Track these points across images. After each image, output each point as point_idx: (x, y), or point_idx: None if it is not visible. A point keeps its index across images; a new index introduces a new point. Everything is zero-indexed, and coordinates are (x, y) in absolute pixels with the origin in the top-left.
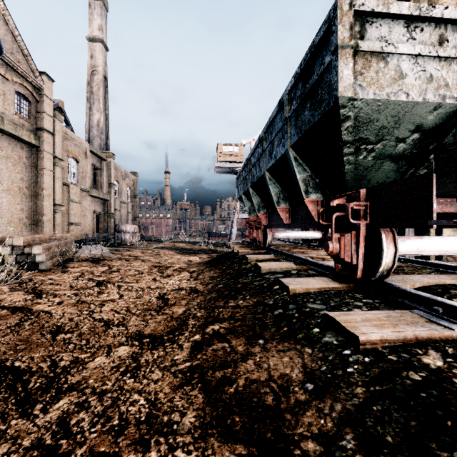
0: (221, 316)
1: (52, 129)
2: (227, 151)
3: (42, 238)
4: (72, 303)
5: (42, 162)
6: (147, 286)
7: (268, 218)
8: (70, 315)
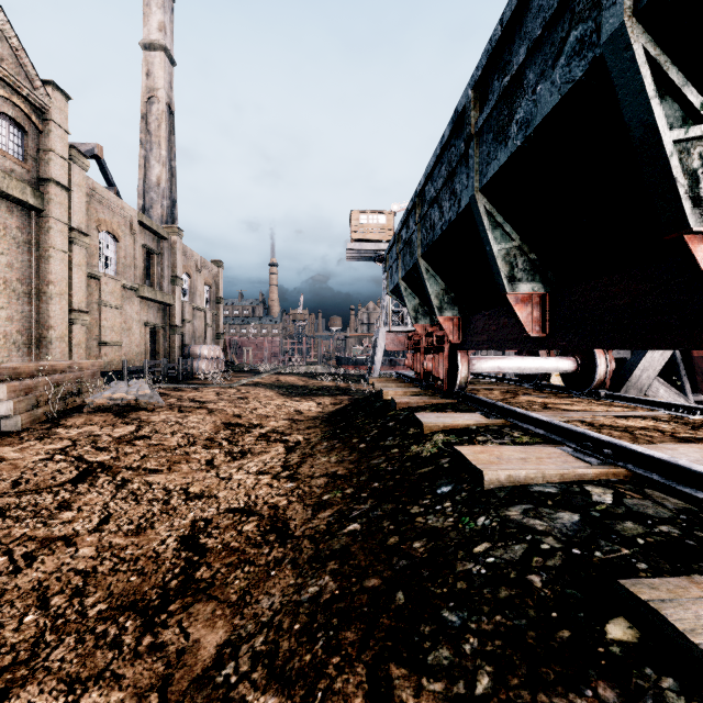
0: None
1: (67, 181)
2: (367, 223)
3: (20, 370)
4: None
5: (48, 237)
6: (183, 486)
7: (462, 328)
8: None
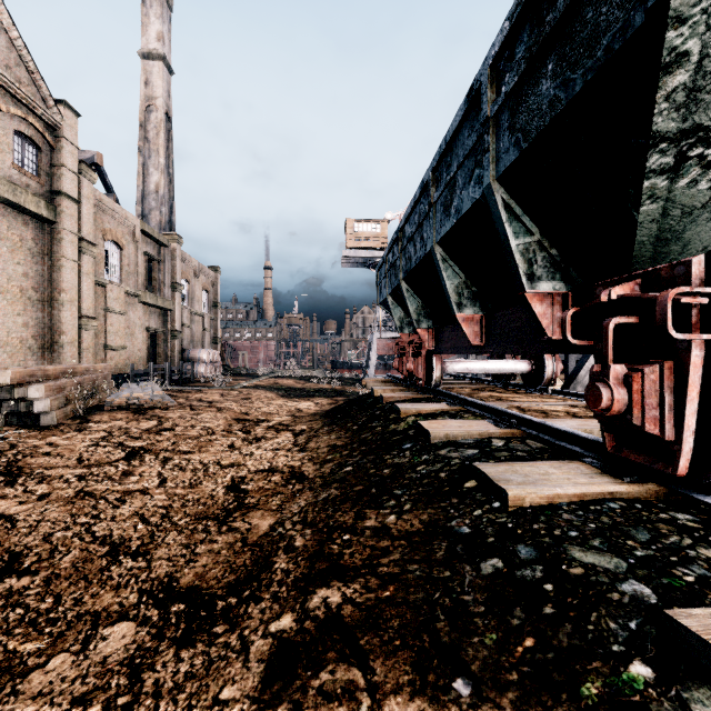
0: (346, 559)
1: (77, 194)
2: (361, 232)
3: (49, 372)
4: (66, 496)
5: (60, 247)
6: (215, 461)
7: (435, 337)
8: (50, 526)
